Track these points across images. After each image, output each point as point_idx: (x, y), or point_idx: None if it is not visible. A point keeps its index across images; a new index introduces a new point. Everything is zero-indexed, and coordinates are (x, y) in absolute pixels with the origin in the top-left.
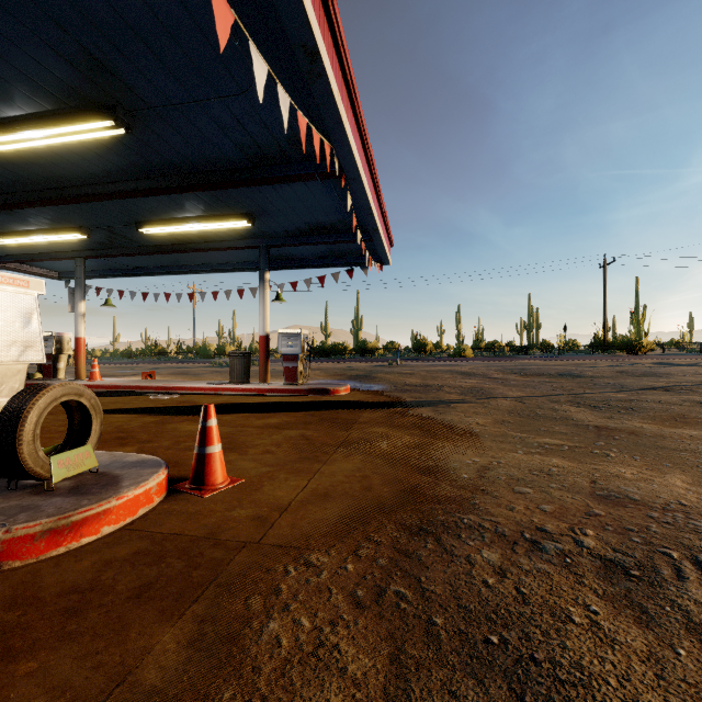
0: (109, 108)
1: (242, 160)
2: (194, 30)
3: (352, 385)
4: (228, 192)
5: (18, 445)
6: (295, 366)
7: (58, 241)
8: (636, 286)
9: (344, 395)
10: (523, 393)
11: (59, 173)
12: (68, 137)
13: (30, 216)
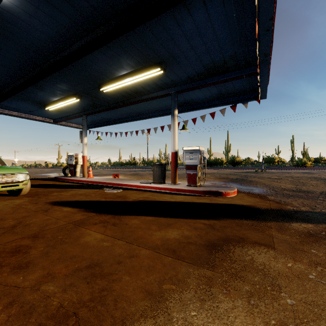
0: None
1: None
2: None
3: (235, 187)
4: (143, 38)
5: None
6: (195, 173)
7: (72, 106)
8: None
9: (234, 197)
10: None
11: (39, 45)
12: None
13: (51, 90)
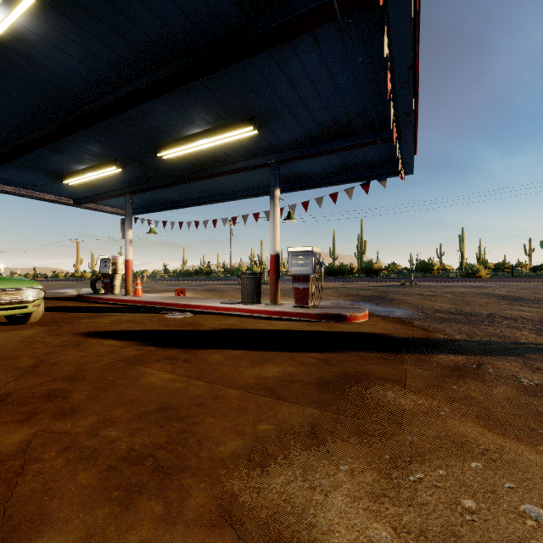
0: None
1: (232, 11)
2: None
3: (368, 308)
4: (227, 84)
5: None
6: (306, 287)
7: (109, 179)
8: None
9: (364, 323)
10: None
11: (63, 88)
12: (21, 3)
13: (75, 153)
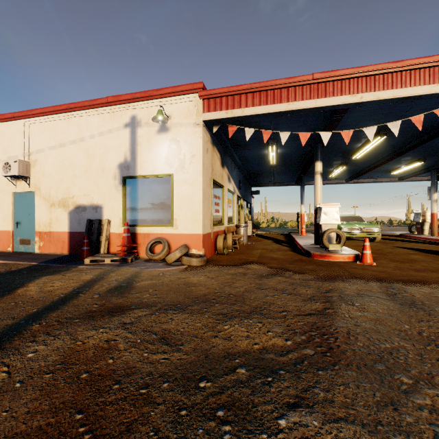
0: (378, 132)
1: None
2: (376, 110)
3: None
4: None
5: (322, 240)
6: None
7: (418, 166)
8: None
9: None
10: None
11: (388, 149)
12: (374, 144)
13: (395, 162)
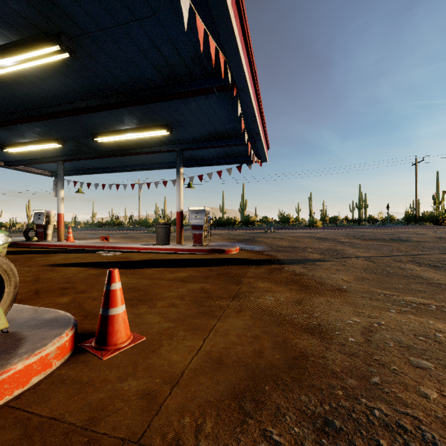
0: (55, 35)
1: (159, 80)
2: None
3: (240, 246)
4: (152, 108)
5: None
6: (200, 233)
7: (45, 150)
8: (437, 178)
9: (235, 254)
10: (369, 253)
11: (34, 97)
12: (30, 63)
13: (23, 131)
